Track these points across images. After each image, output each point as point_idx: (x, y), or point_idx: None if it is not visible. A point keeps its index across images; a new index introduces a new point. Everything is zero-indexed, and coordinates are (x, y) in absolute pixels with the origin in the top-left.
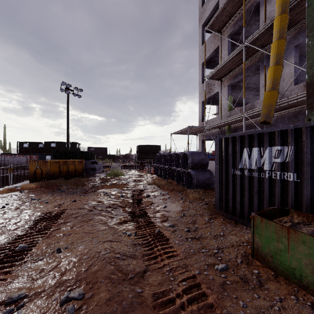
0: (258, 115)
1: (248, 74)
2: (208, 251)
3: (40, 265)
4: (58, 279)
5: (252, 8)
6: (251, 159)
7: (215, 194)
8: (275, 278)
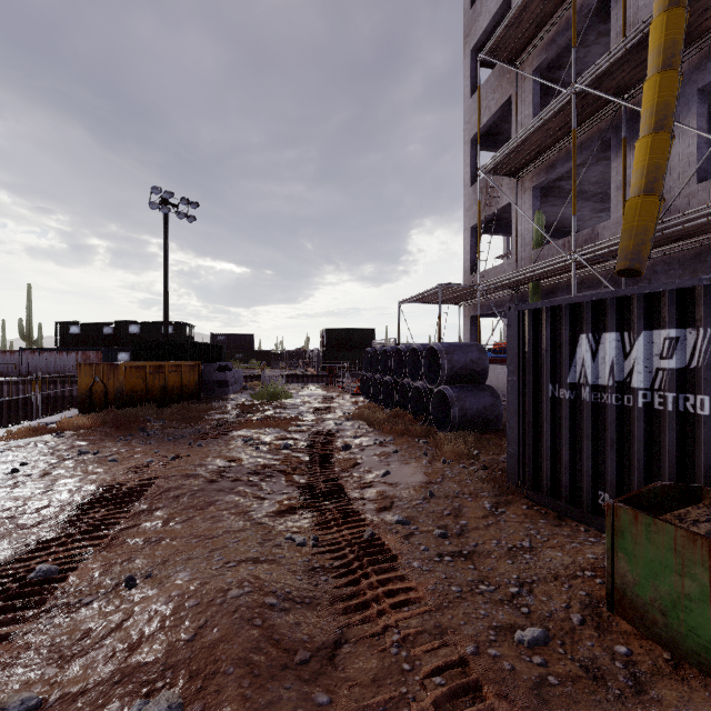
0: (607, 255)
1: (581, 160)
2: (494, 590)
3: (84, 619)
4: (121, 661)
5: (593, 3)
6: (599, 360)
7: (508, 445)
8: (675, 671)
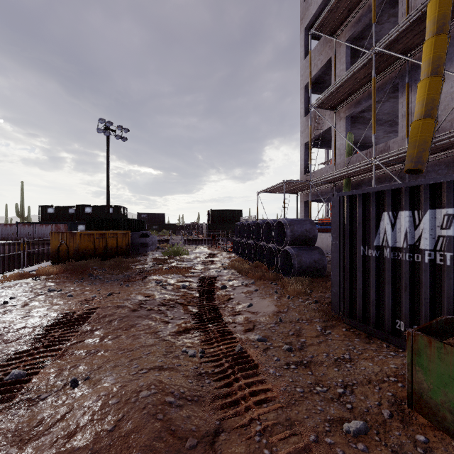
0: (396, 160)
1: (378, 98)
2: (327, 390)
3: (40, 410)
4: (61, 446)
5: None
6: (396, 230)
7: (332, 287)
8: None
